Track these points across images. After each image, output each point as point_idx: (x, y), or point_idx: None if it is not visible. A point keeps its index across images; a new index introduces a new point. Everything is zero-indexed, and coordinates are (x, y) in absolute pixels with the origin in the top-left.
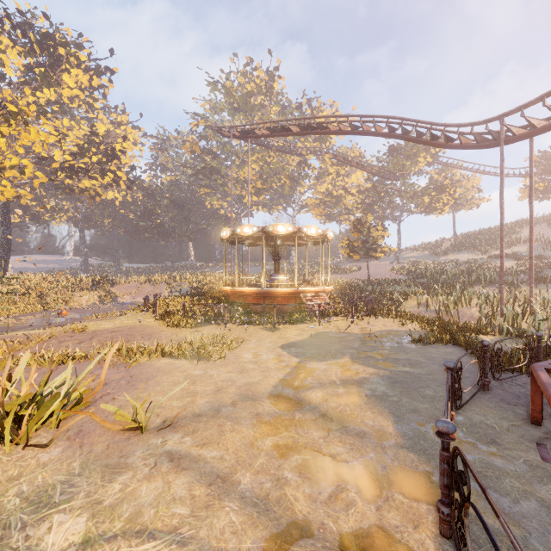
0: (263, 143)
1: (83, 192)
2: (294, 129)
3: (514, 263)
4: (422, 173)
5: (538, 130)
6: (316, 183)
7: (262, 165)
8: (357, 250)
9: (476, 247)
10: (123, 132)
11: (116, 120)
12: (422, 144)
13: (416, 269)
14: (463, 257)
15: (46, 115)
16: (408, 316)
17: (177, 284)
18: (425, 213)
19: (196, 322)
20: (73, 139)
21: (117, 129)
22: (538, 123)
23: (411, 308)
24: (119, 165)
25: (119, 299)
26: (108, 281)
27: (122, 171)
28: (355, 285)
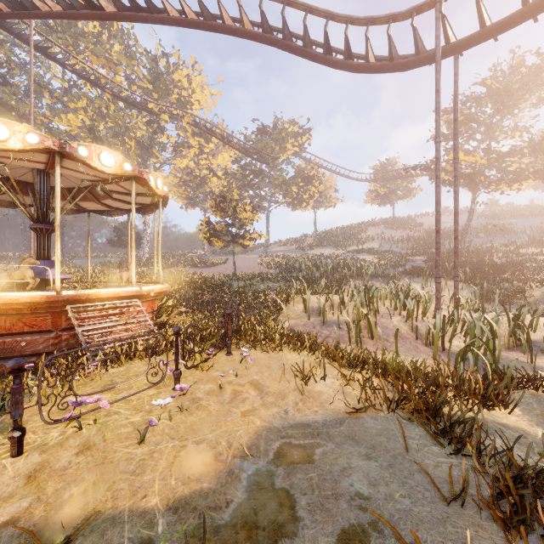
0: (87, 75)
1: None
2: (104, 4)
3: (373, 257)
4: (290, 162)
5: (487, 30)
6: (174, 157)
7: (91, 114)
8: (220, 236)
9: (336, 243)
10: None
11: None
12: (311, 58)
13: (286, 263)
14: (327, 252)
15: None
16: (307, 346)
17: None
18: (292, 205)
19: None
20: None
21: None
22: (487, 19)
23: (298, 319)
24: None
25: None
26: None
27: None
28: (216, 281)
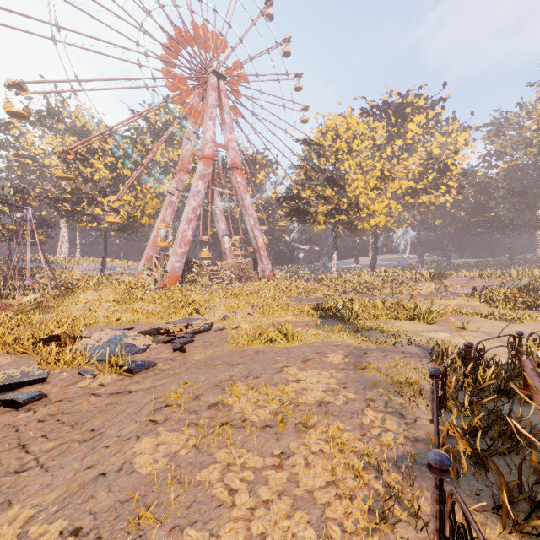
0: None
1: (421, 205)
2: None
3: None
4: None
5: None
6: None
7: None
8: None
9: None
10: (453, 138)
11: (447, 132)
12: None
13: None
14: None
15: (399, 161)
16: None
17: (512, 279)
18: None
19: (516, 307)
20: (414, 169)
21: (448, 139)
22: None
23: None
24: (450, 177)
25: (450, 290)
26: (442, 275)
27: (453, 180)
28: None
